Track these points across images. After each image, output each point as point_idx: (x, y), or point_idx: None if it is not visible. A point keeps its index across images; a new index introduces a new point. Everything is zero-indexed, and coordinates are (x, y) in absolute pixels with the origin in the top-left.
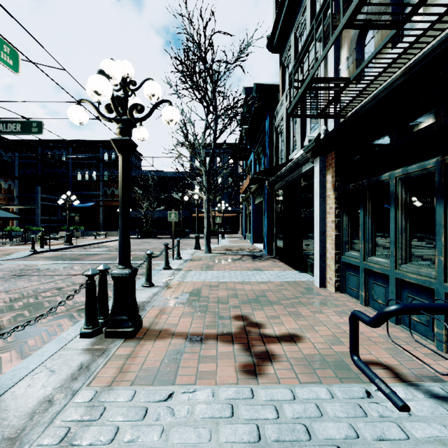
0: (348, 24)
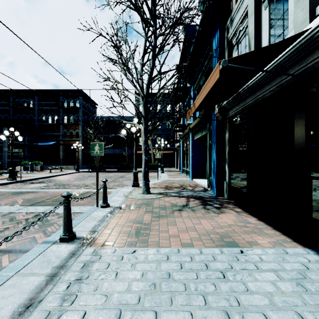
0: None
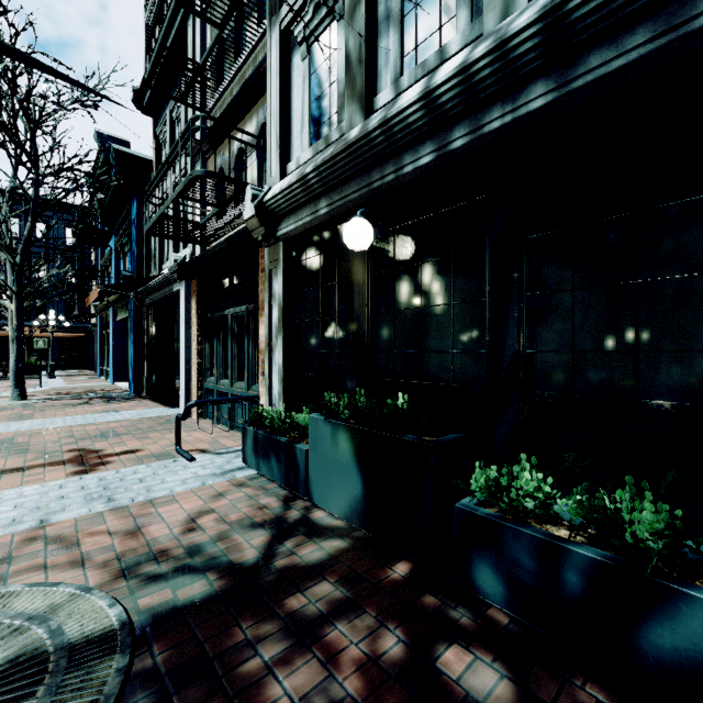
0: (181, 196)
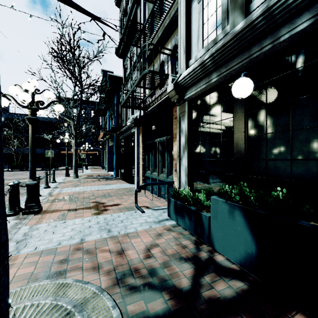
0: (137, 86)
